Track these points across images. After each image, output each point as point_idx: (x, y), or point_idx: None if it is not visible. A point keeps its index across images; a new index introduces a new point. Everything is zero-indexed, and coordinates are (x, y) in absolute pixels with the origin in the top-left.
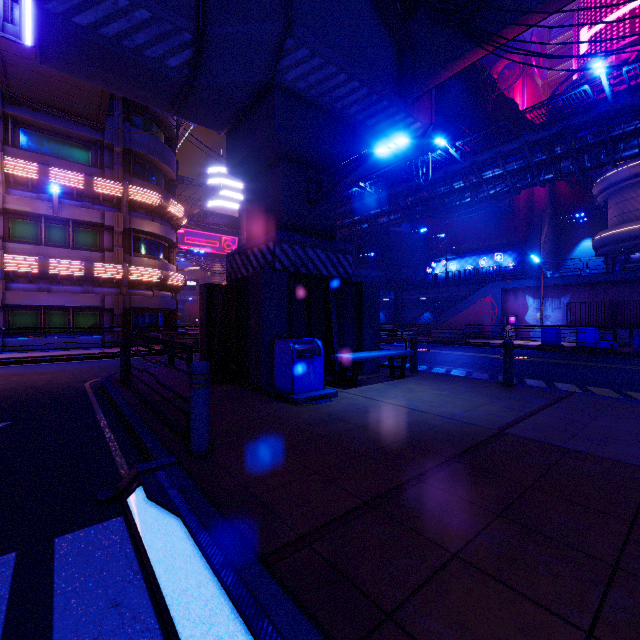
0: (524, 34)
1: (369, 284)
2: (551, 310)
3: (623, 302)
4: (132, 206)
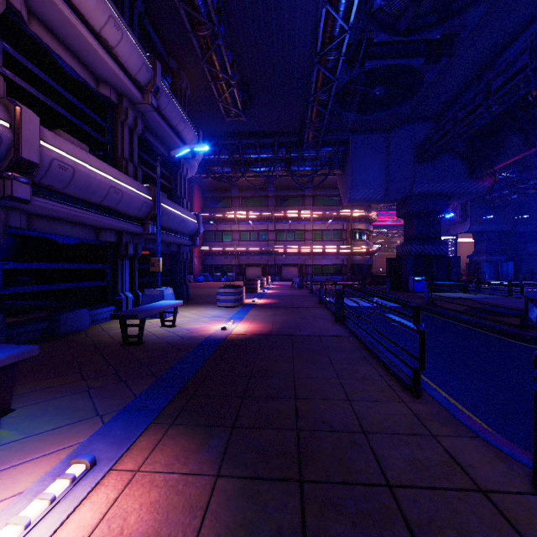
0: None
1: (454, 256)
2: None
3: None
4: (353, 218)
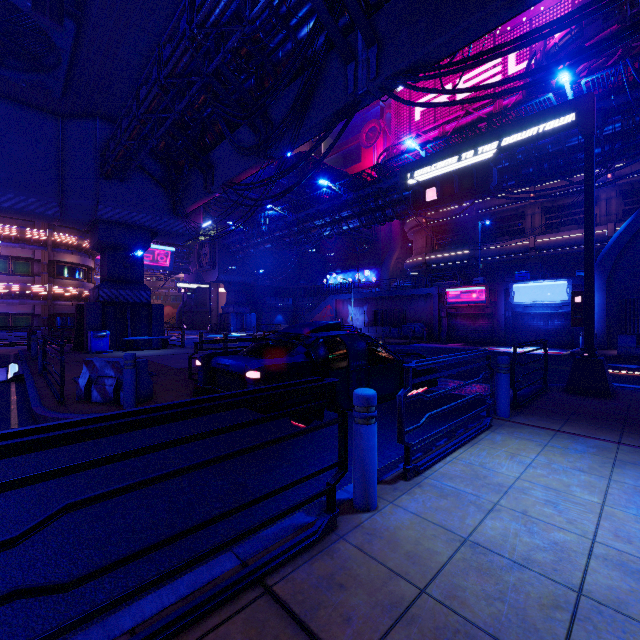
0: (387, 103)
1: (156, 306)
2: (359, 315)
3: (389, 310)
4: (56, 245)
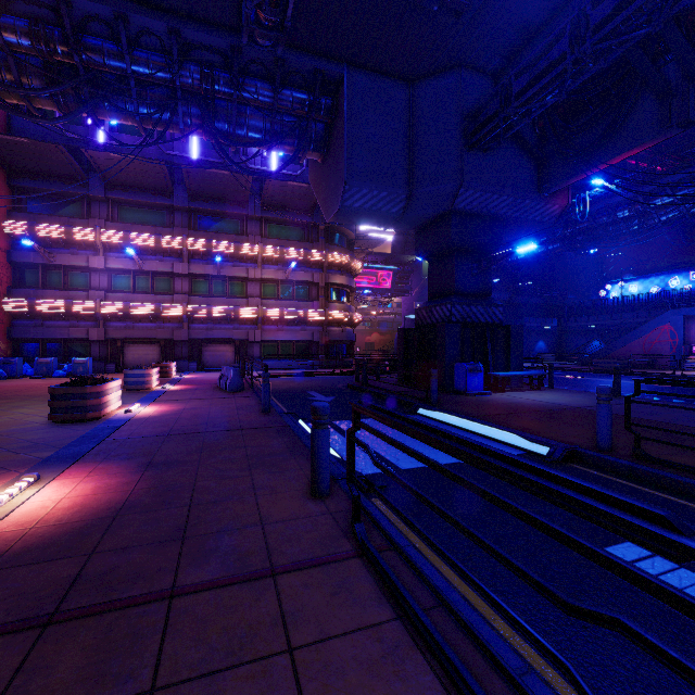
0: None
1: (515, 327)
2: None
3: None
4: (329, 266)
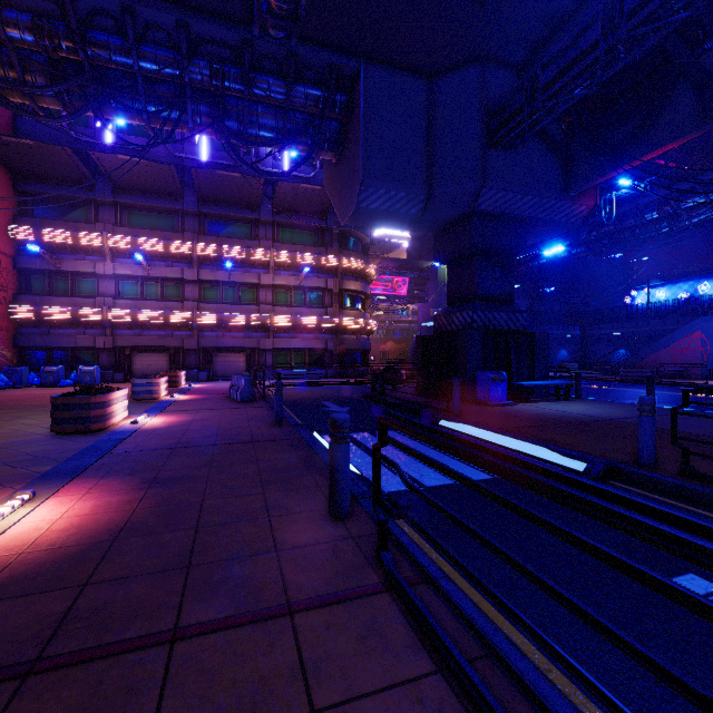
0: None
1: (540, 334)
2: None
3: None
4: (343, 271)
